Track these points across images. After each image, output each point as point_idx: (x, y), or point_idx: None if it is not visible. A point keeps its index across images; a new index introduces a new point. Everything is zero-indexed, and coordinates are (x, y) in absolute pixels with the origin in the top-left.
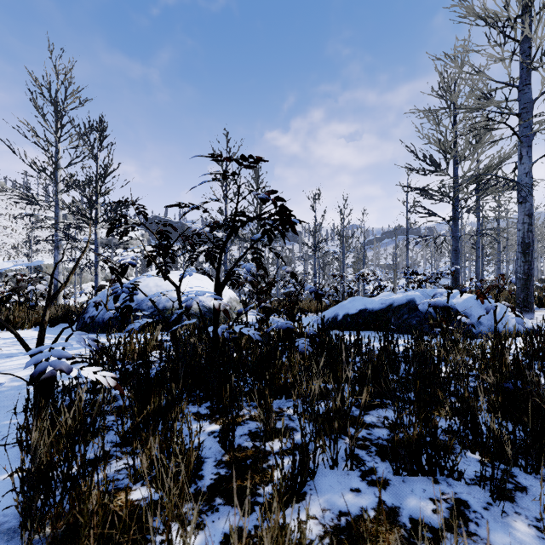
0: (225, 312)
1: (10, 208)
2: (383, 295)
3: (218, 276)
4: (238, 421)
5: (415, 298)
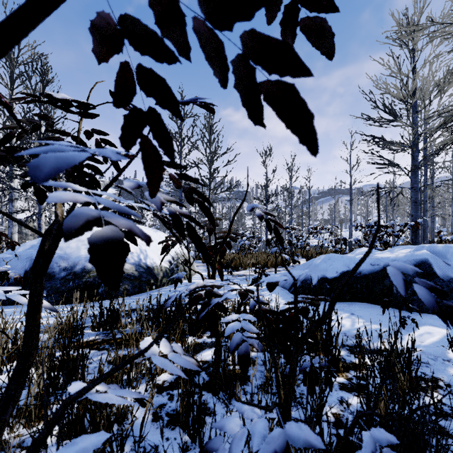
0: None
1: None
2: (361, 251)
3: None
4: None
5: (428, 259)
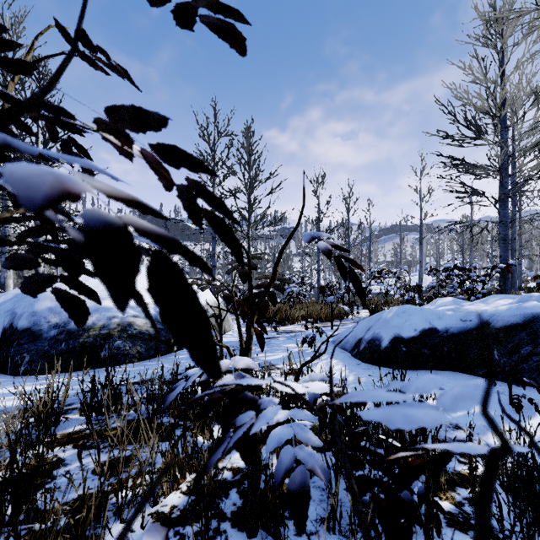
0: None
1: None
2: (444, 301)
3: None
4: None
5: None
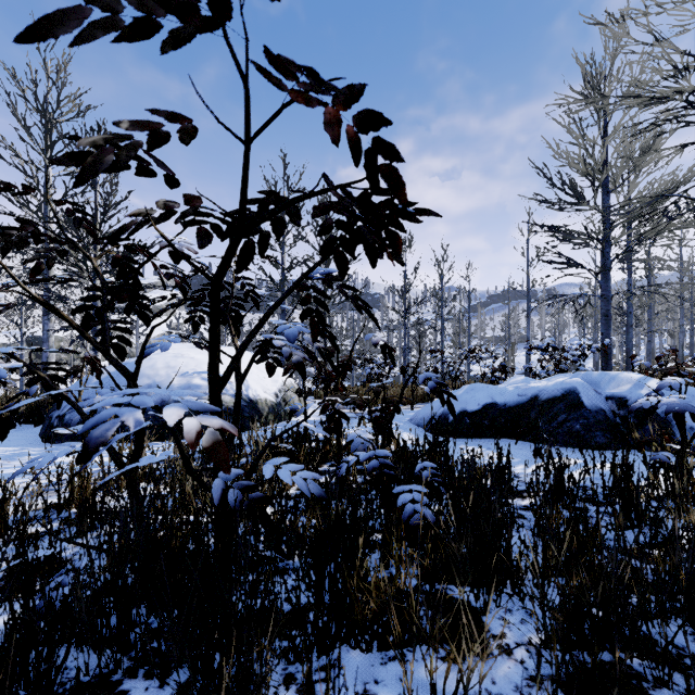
0: (214, 453)
1: (5, 263)
2: (516, 380)
3: (214, 351)
4: None
5: (577, 387)
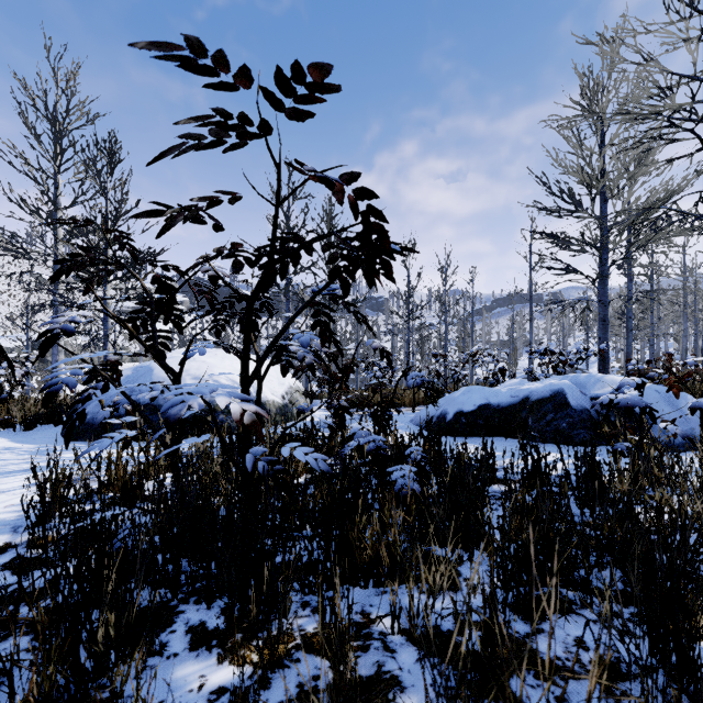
0: (253, 428)
1: (8, 267)
2: (511, 383)
3: (246, 354)
4: (277, 652)
5: (564, 389)
